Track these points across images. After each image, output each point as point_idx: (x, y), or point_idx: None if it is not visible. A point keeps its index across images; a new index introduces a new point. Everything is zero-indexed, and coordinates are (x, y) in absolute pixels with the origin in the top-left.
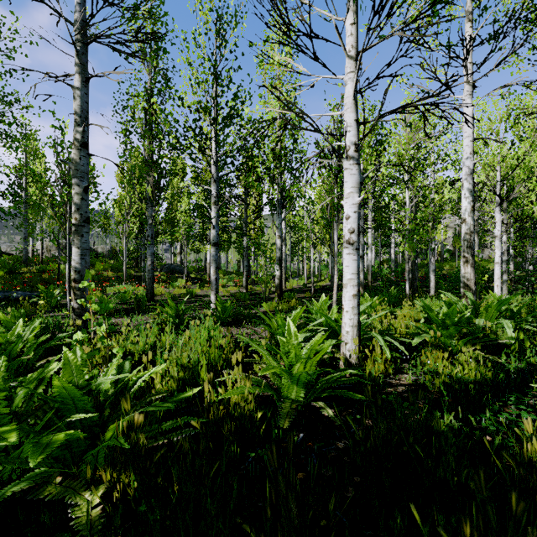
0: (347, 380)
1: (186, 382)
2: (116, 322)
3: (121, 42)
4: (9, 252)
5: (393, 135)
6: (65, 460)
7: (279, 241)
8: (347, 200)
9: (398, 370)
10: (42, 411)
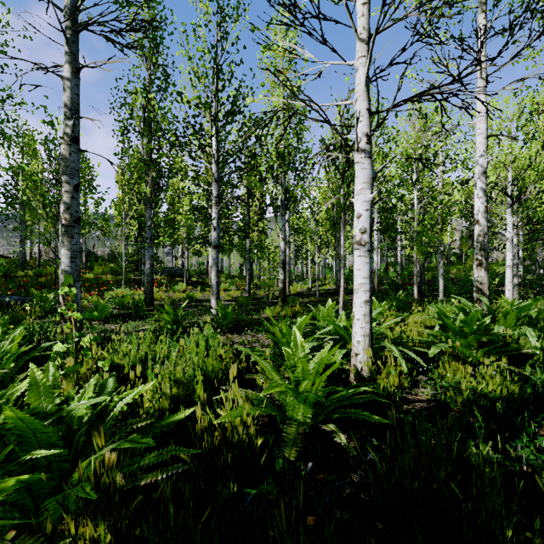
0: (361, 398)
1: (180, 399)
2: (111, 329)
3: (114, 30)
4: (6, 256)
5: (401, 133)
6: (25, 505)
7: (283, 243)
8: (358, 197)
9: (413, 383)
10: (2, 442)
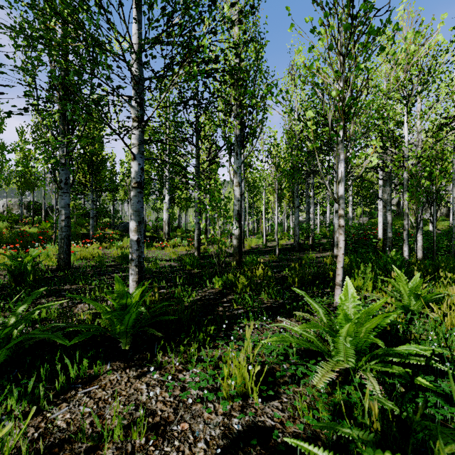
0: None
1: None
2: None
3: None
4: None
5: (396, 41)
6: None
7: (238, 189)
8: None
9: None
10: None
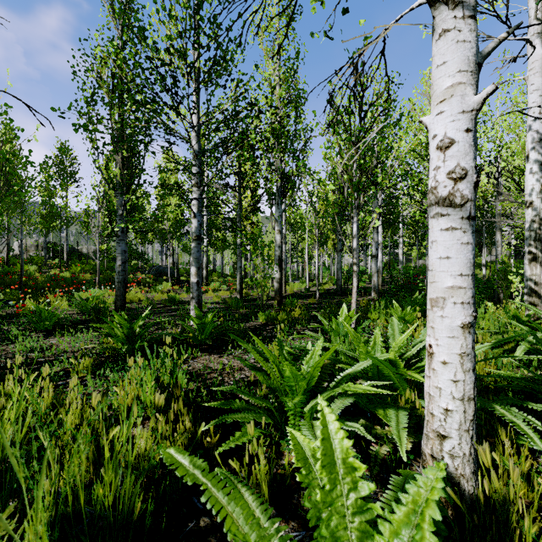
0: None
1: None
2: (50, 344)
3: None
4: None
5: (418, 107)
6: None
7: (279, 236)
8: (446, 106)
9: None
10: None
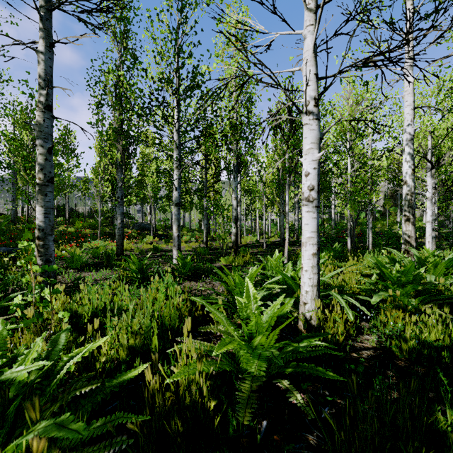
0: (313, 351)
1: (137, 349)
2: (84, 276)
3: (84, 9)
4: (1, 213)
5: (337, 107)
6: None
7: (235, 202)
8: (307, 157)
9: (357, 330)
10: None
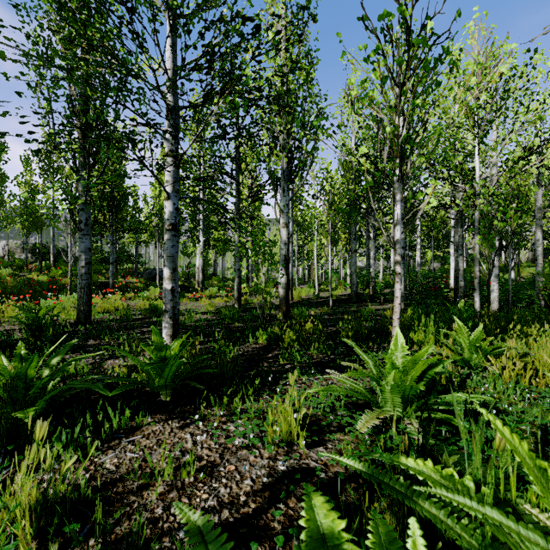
0: None
1: None
2: None
3: None
4: None
5: (465, 63)
6: None
7: (285, 231)
8: None
9: None
10: None
